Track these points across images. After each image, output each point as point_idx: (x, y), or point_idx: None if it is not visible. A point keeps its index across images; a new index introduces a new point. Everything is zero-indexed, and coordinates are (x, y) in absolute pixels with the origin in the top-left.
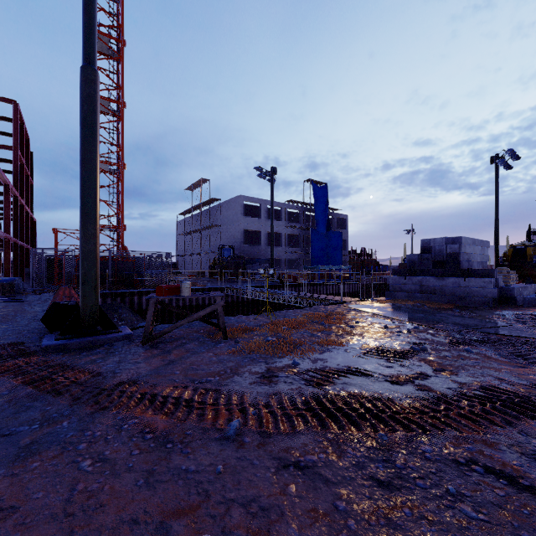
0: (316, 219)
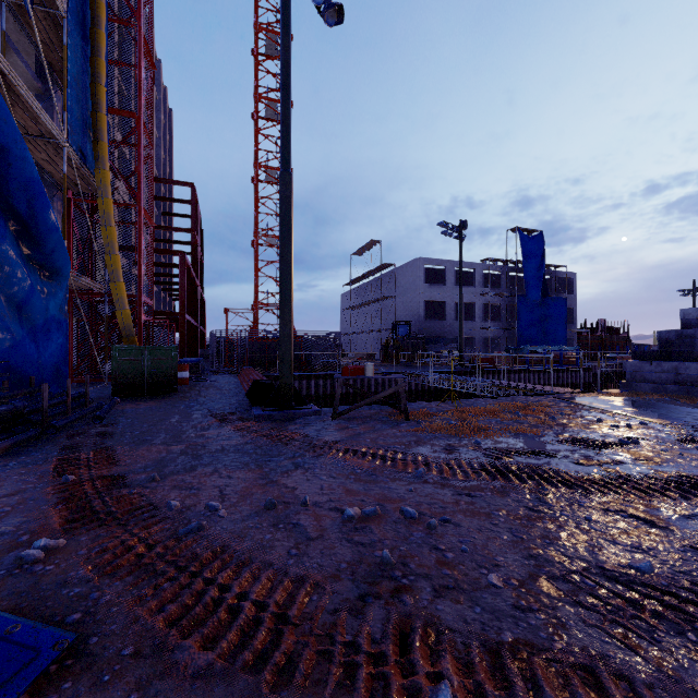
0: (525, 282)
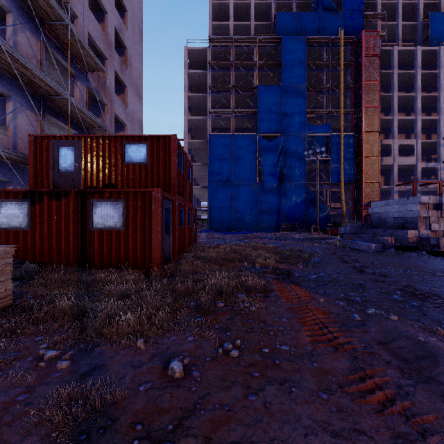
0: None
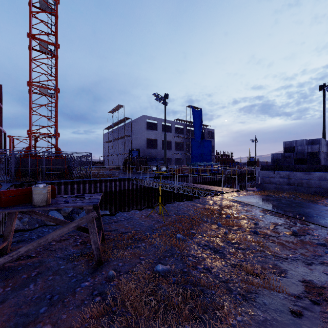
0: (194, 132)
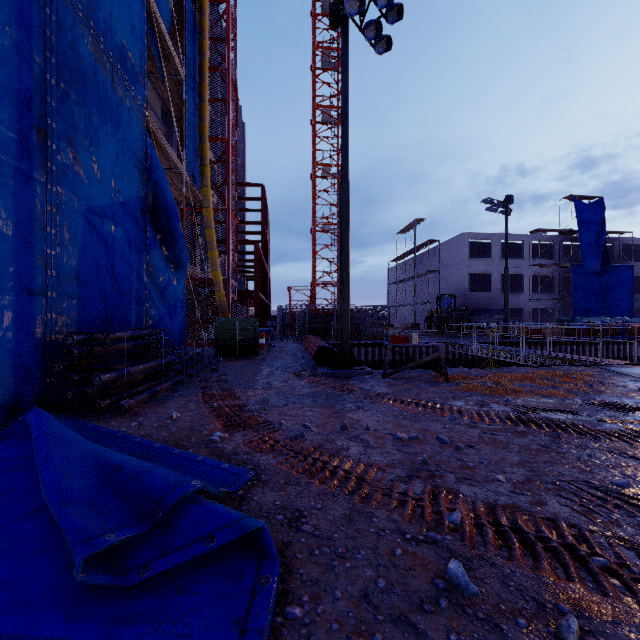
0: (581, 251)
